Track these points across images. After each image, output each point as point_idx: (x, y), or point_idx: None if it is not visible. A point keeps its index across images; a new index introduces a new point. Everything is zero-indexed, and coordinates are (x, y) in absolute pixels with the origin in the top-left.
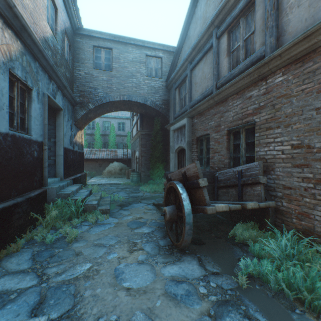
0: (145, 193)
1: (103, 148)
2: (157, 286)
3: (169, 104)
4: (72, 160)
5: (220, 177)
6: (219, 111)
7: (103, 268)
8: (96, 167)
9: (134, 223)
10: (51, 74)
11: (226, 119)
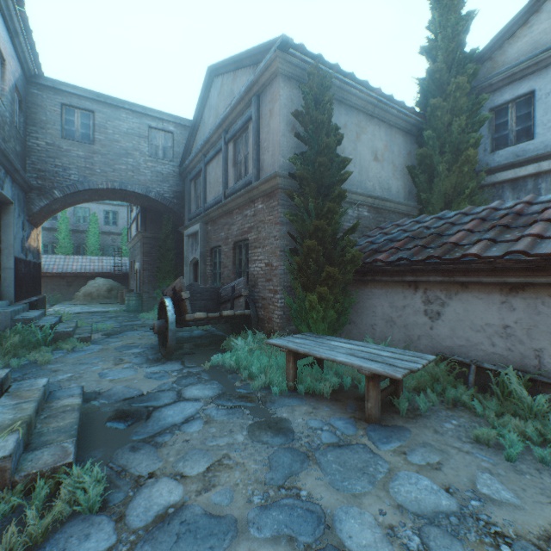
0: (146, 321)
1: (74, 254)
2: (138, 377)
3: (185, 198)
4: (25, 276)
5: (223, 293)
6: (228, 222)
7: (86, 374)
8: (61, 288)
9: (123, 347)
10: (1, 159)
11: (233, 232)
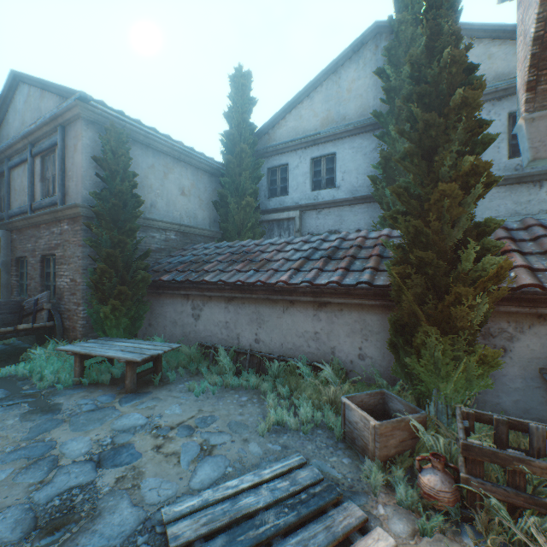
0: None
1: None
2: None
3: None
4: None
5: (27, 306)
6: (35, 235)
7: None
8: None
9: None
10: None
11: (41, 246)
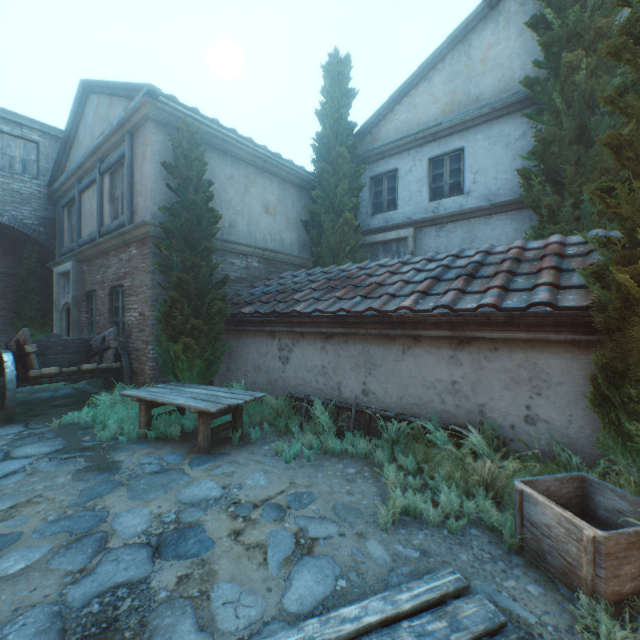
0: None
1: None
2: None
3: (57, 226)
4: None
5: (95, 345)
6: (104, 264)
7: None
8: None
9: None
10: None
11: (109, 276)
